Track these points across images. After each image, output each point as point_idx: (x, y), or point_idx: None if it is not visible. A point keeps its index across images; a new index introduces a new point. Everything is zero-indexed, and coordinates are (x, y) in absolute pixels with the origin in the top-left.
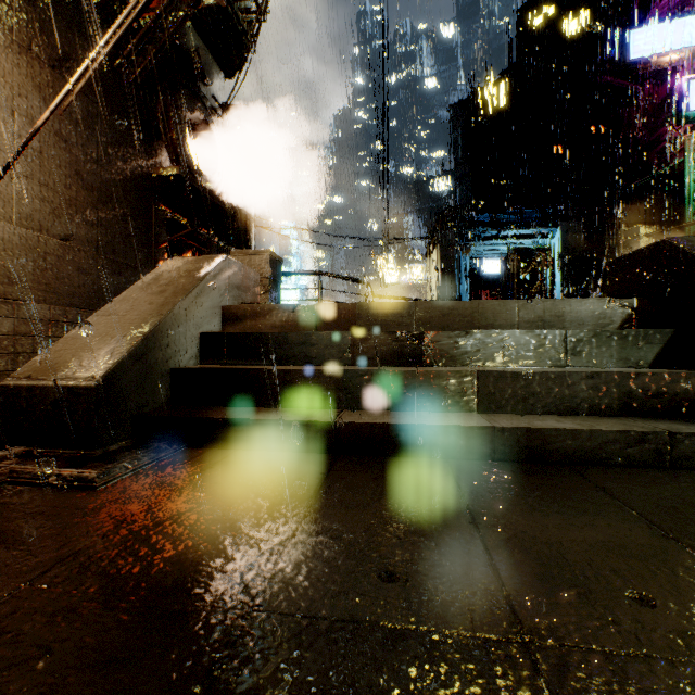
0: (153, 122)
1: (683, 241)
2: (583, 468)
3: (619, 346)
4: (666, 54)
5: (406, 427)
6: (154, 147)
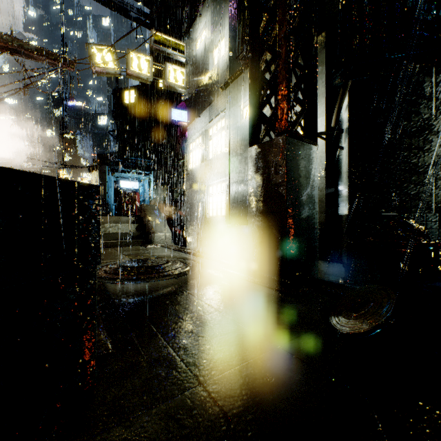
0: None
1: (145, 206)
2: (114, 247)
3: (128, 227)
4: (182, 122)
5: None
6: None
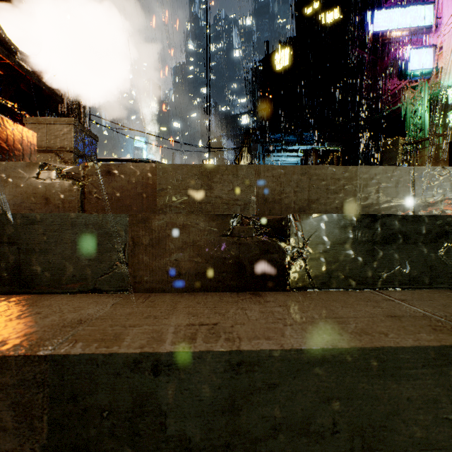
0: None
1: None
2: None
3: None
4: (396, 31)
5: None
6: None
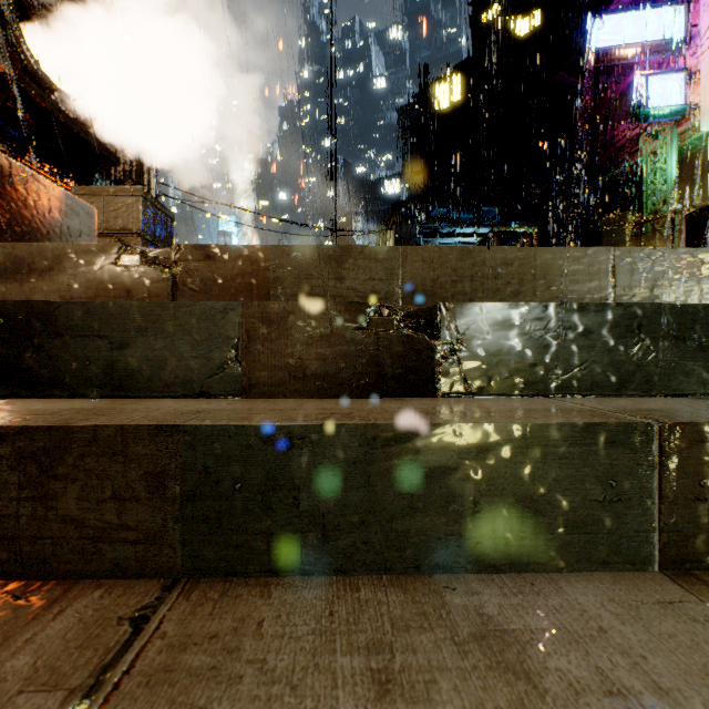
0: None
1: None
2: None
3: None
4: (626, 47)
5: None
6: None
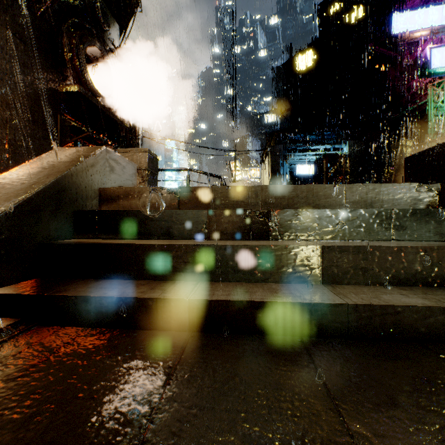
0: (59, 51)
1: None
2: (441, 348)
3: (436, 223)
4: (416, 31)
5: (260, 304)
6: (60, 70)
